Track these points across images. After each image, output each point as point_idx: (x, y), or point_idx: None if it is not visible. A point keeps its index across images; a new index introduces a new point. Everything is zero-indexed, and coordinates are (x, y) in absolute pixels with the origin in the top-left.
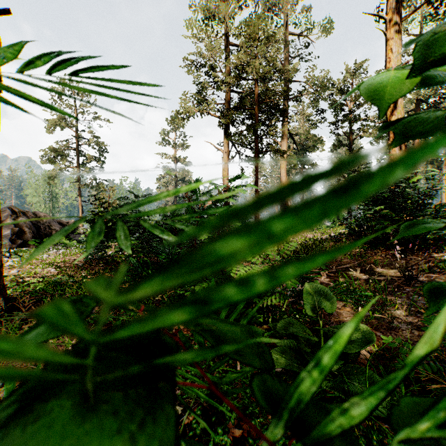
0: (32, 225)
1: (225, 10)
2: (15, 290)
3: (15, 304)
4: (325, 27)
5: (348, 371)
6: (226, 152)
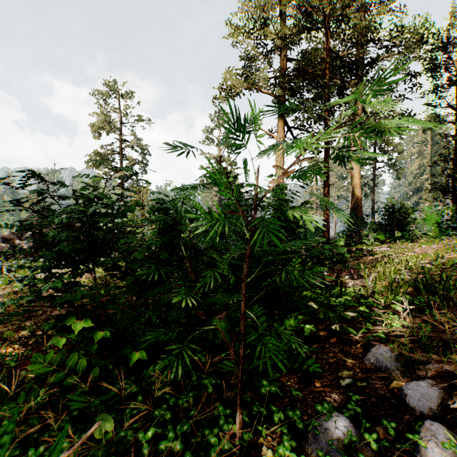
0: None
1: None
2: None
3: None
4: None
5: None
6: (281, 138)
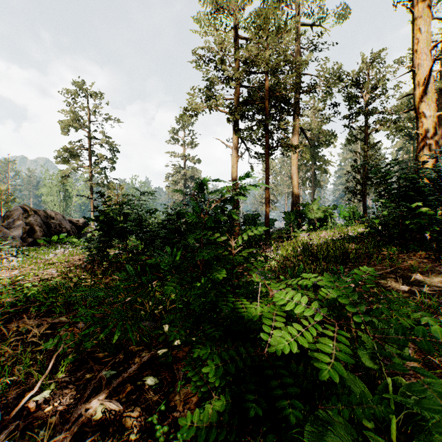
0: (43, 223)
1: (234, 1)
2: (4, 296)
3: None
4: (339, 17)
5: None
6: (235, 148)
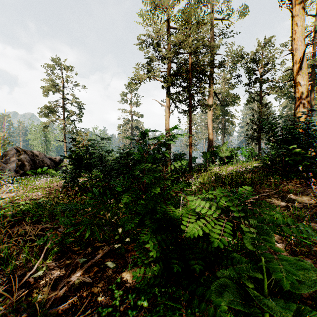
0: (30, 160)
1: (167, 2)
2: (7, 210)
3: (3, 223)
4: (241, 13)
5: (299, 316)
6: (168, 107)
